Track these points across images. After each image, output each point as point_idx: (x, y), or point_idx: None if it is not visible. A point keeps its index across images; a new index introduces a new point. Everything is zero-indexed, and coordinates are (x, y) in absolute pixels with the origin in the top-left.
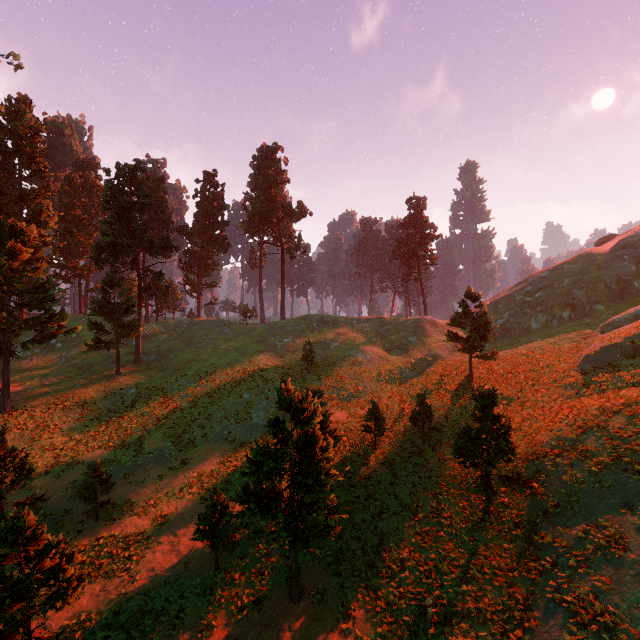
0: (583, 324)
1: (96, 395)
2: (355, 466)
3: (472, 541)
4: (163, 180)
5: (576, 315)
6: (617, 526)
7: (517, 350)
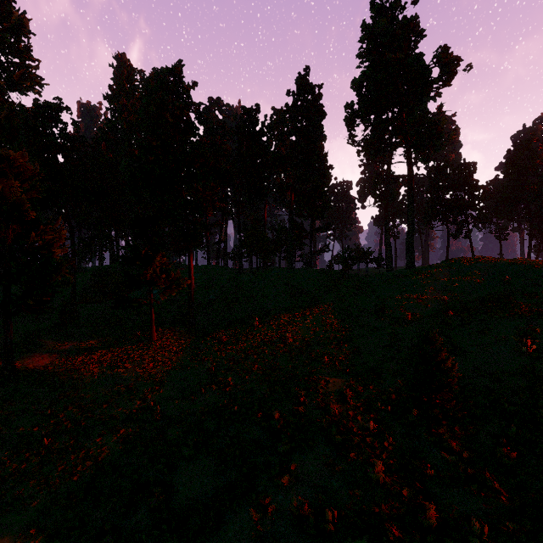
0: None
1: (101, 370)
2: None
3: None
4: (257, 109)
5: None
6: None
7: None
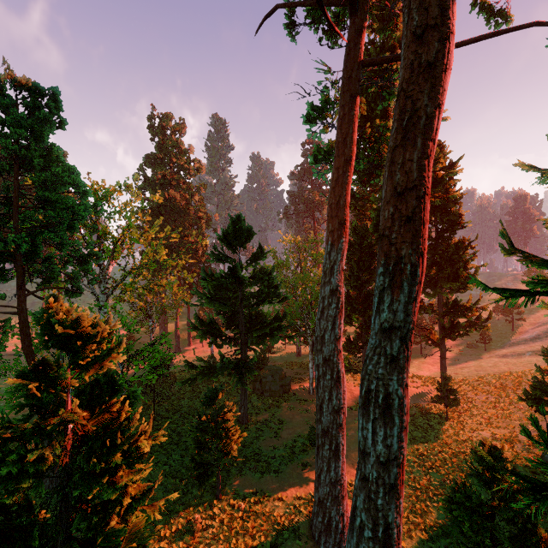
0: None
1: None
2: None
3: (503, 334)
4: None
5: None
6: (546, 326)
7: None
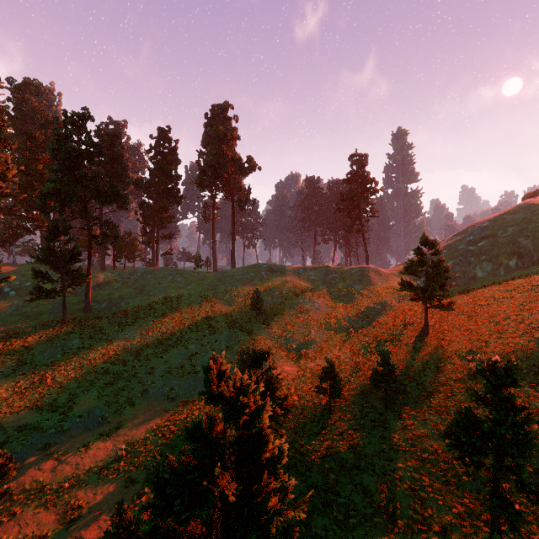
0: (534, 272)
1: (36, 346)
2: (309, 437)
3: None
4: (119, 136)
5: (523, 263)
6: None
7: (468, 299)
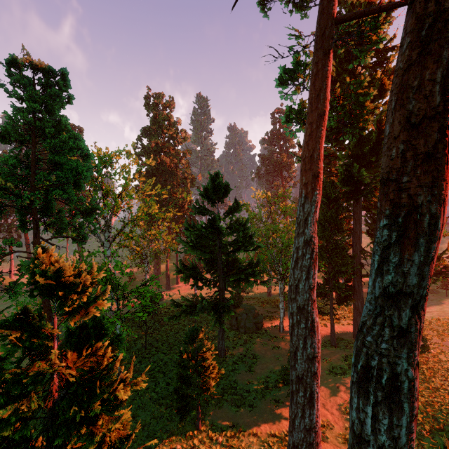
0: None
1: None
2: None
3: None
4: None
5: None
6: None
7: None
